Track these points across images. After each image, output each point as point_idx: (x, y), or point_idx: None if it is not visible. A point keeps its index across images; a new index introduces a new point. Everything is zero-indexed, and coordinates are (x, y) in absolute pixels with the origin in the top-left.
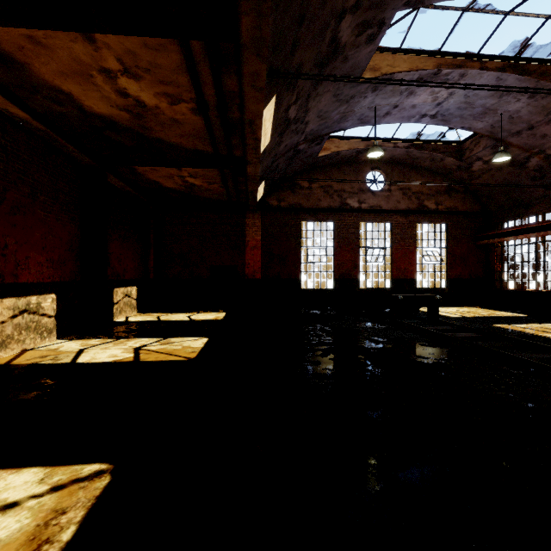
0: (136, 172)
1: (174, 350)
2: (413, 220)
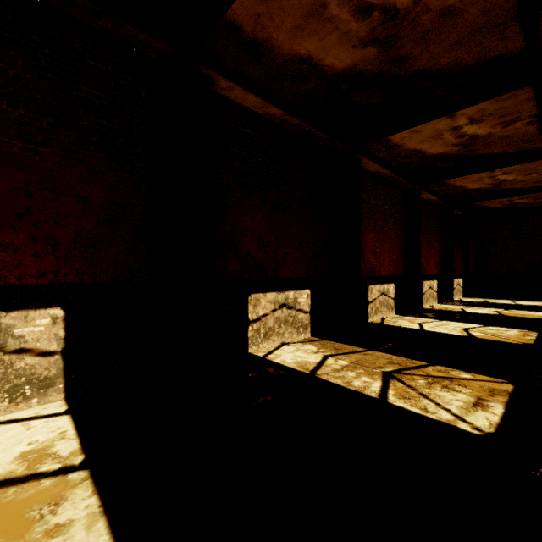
0: (473, 205)
1: (524, 314)
2: None
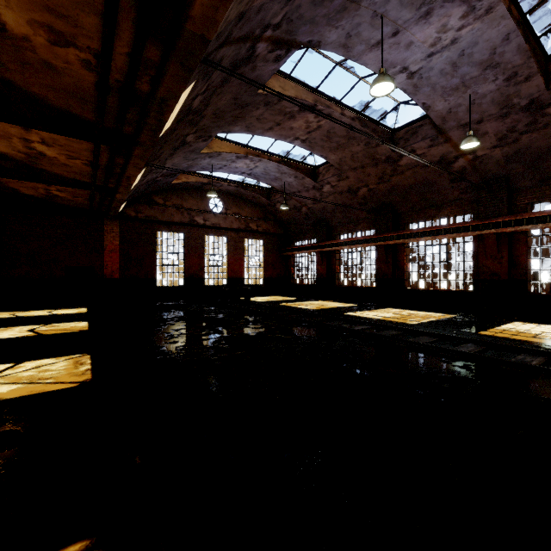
0: None
1: (66, 328)
2: (242, 236)
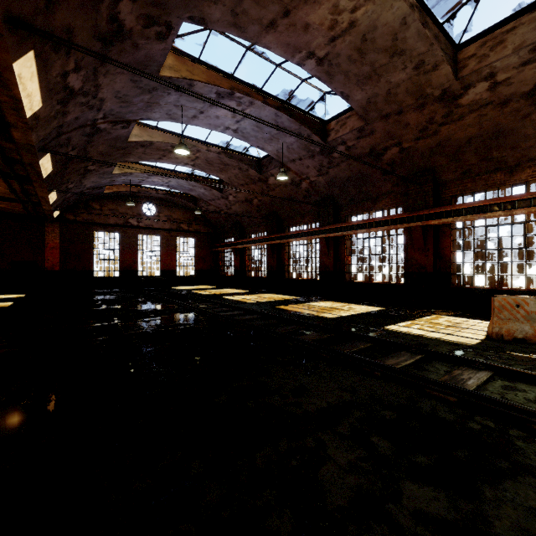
0: None
1: None
2: (174, 235)
